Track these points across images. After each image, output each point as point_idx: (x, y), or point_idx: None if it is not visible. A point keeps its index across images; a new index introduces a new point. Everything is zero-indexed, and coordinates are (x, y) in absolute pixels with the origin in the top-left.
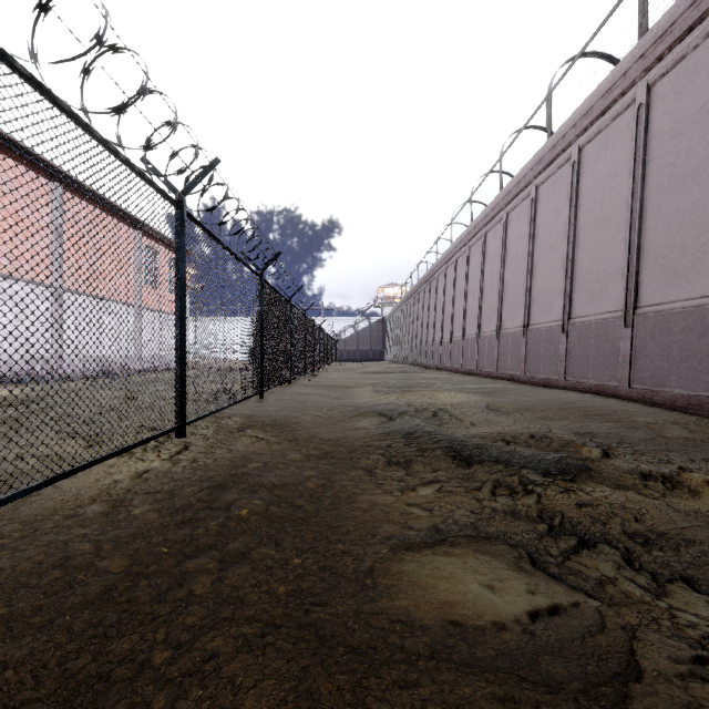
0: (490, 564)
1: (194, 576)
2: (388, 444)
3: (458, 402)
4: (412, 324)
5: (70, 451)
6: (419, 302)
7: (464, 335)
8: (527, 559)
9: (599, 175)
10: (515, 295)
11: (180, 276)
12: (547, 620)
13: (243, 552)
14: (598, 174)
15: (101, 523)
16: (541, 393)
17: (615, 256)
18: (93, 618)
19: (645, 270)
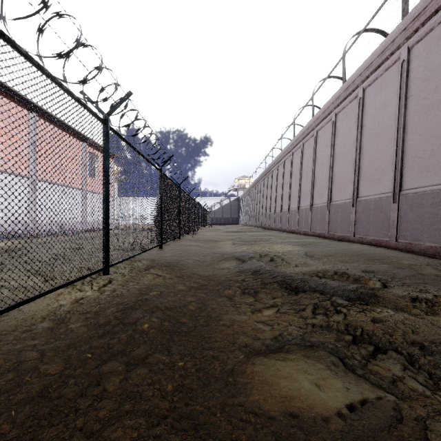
0: (315, 366)
1: (108, 376)
2: (242, 279)
3: (286, 251)
4: (256, 201)
5: (26, 286)
6: (261, 188)
7: (289, 208)
8: (341, 363)
9: (376, 106)
10: (322, 183)
11: (105, 169)
12: (360, 413)
13: (143, 357)
14: (376, 105)
15: (47, 336)
16: (339, 245)
17: (387, 157)
18: (31, 411)
19: (406, 166)
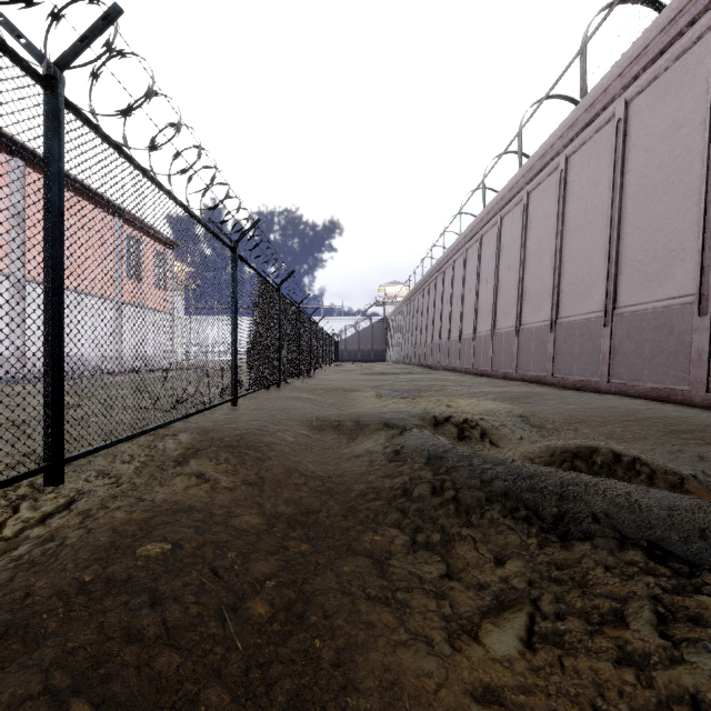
0: None
1: None
2: (407, 490)
3: (486, 411)
4: (416, 322)
5: None
6: (423, 300)
7: (476, 332)
8: None
9: (656, 130)
10: (539, 284)
11: (51, 207)
12: None
13: None
14: (654, 129)
15: None
16: (585, 399)
17: (681, 227)
18: None
19: None
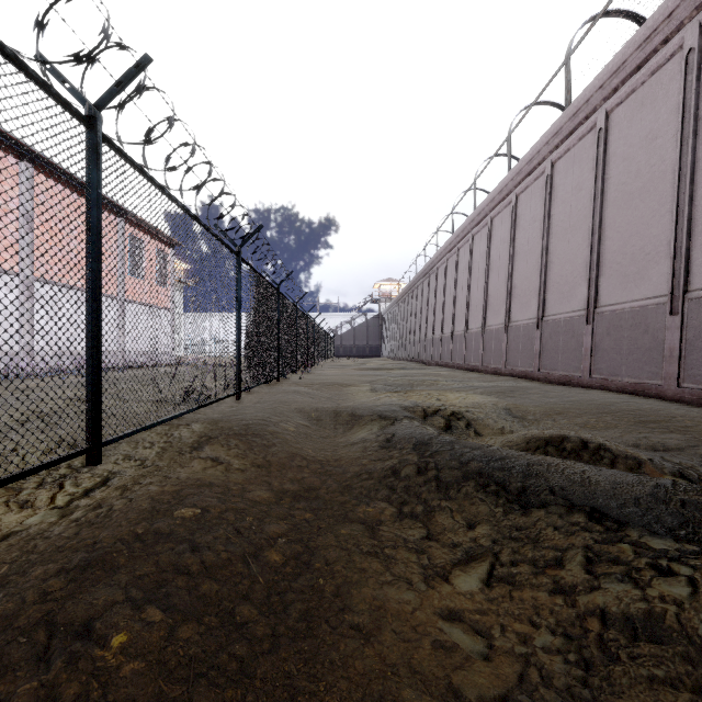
0: None
1: None
2: (396, 470)
3: (473, 404)
4: (410, 318)
5: None
6: (417, 297)
7: (467, 329)
8: None
9: (633, 140)
10: (527, 284)
11: (91, 227)
12: None
13: None
14: (632, 139)
15: None
16: (566, 393)
17: (656, 232)
18: None
19: (698, 246)
